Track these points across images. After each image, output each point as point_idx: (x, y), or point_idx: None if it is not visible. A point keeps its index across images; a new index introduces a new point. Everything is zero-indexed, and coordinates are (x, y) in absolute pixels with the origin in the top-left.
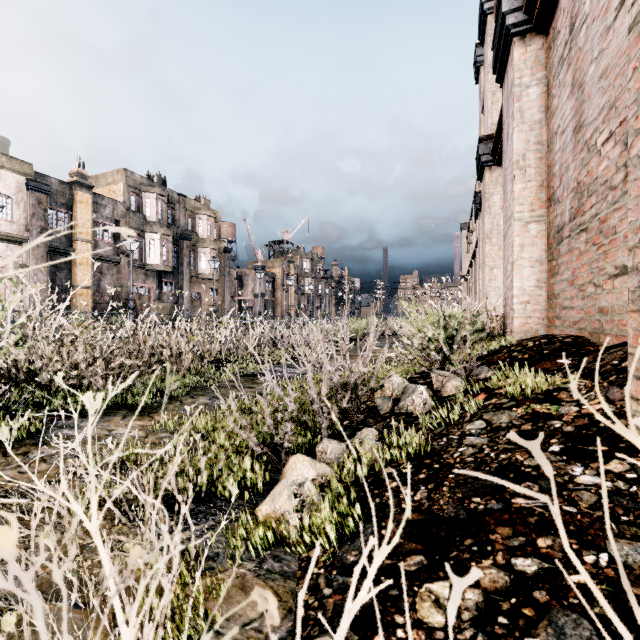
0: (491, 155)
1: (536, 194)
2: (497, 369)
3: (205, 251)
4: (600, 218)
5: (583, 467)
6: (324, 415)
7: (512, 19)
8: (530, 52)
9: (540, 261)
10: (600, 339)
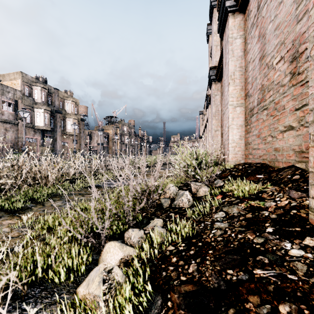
0: (215, 76)
1: (239, 92)
2: (227, 181)
3: (70, 120)
4: (275, 102)
5: (290, 243)
6: (130, 213)
7: (228, 3)
8: (237, 21)
9: (241, 126)
10: (275, 164)
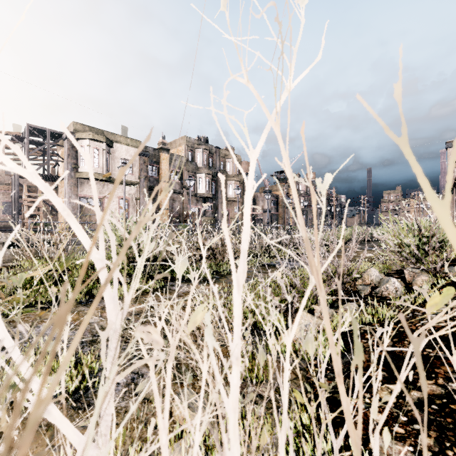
0: None
1: None
2: None
3: (231, 182)
4: None
5: None
6: None
7: None
8: None
9: None
10: None
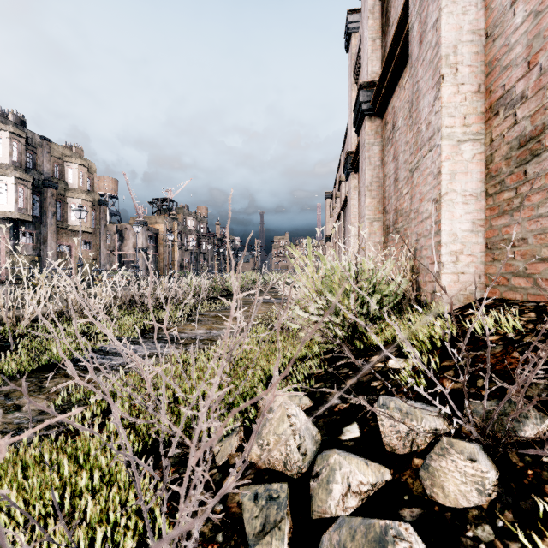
0: (372, 103)
1: (471, 103)
2: None
3: (76, 201)
4: None
5: None
6: None
7: None
8: None
9: (476, 196)
10: None
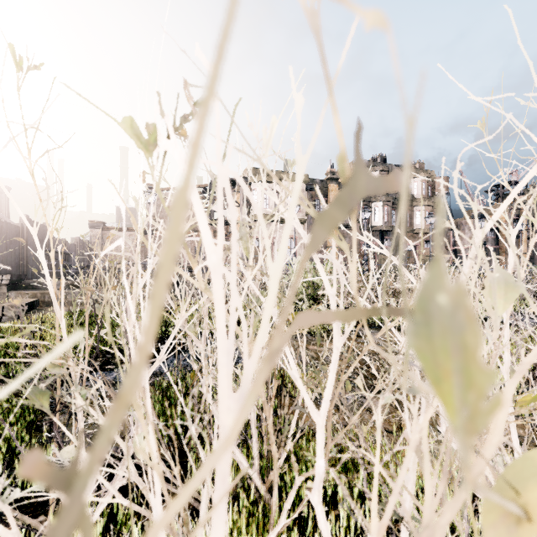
0: None
1: None
2: None
3: (419, 209)
4: None
5: None
6: None
7: None
8: None
9: None
10: None
